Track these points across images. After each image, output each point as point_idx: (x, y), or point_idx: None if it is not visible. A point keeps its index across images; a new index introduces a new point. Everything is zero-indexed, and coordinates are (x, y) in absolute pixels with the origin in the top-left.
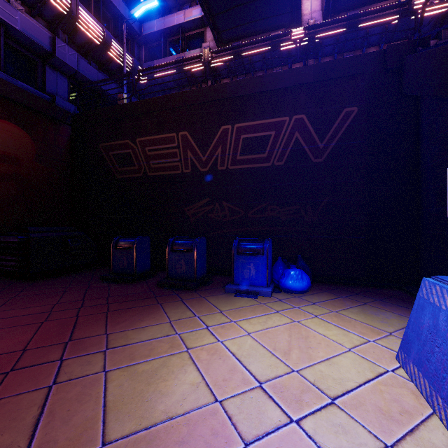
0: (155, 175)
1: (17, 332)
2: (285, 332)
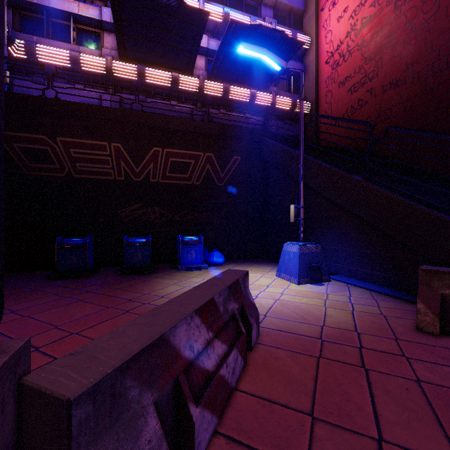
0: (82, 177)
1: (76, 306)
2: None
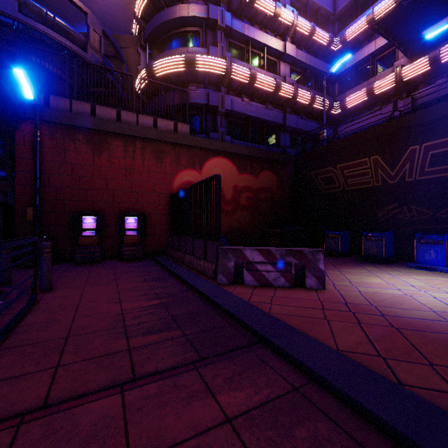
0: (351, 189)
1: None
2: (442, 281)
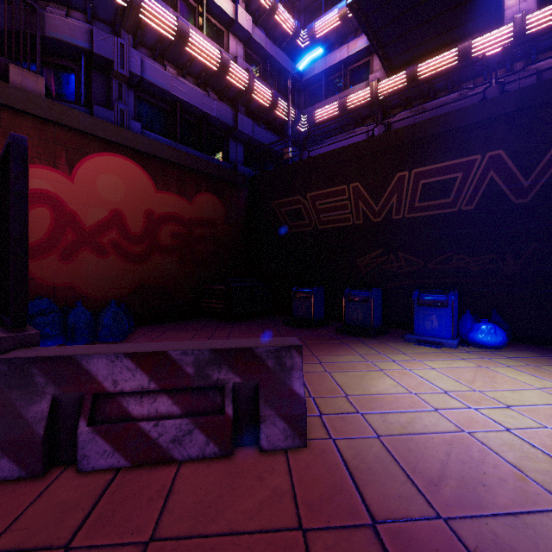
0: (325, 228)
1: None
2: (470, 371)
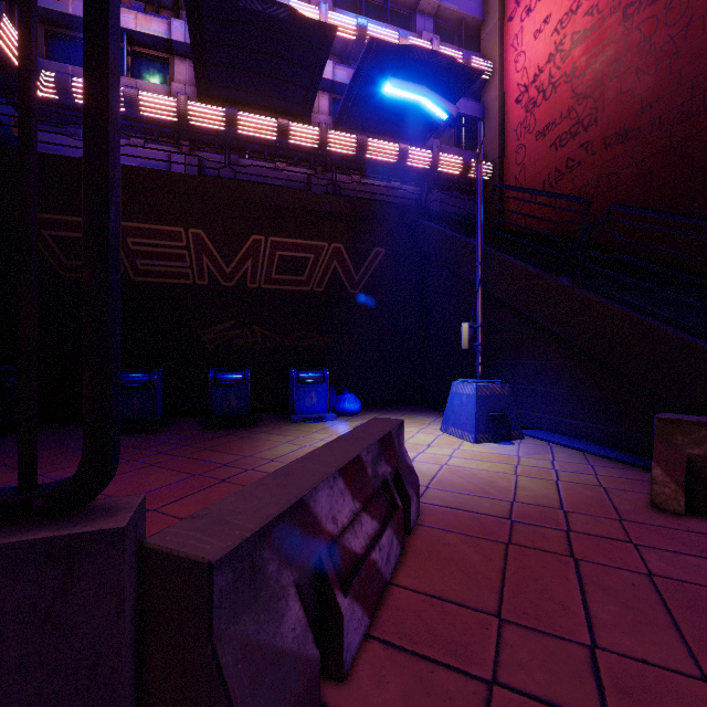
0: (145, 281)
1: (147, 473)
2: None
